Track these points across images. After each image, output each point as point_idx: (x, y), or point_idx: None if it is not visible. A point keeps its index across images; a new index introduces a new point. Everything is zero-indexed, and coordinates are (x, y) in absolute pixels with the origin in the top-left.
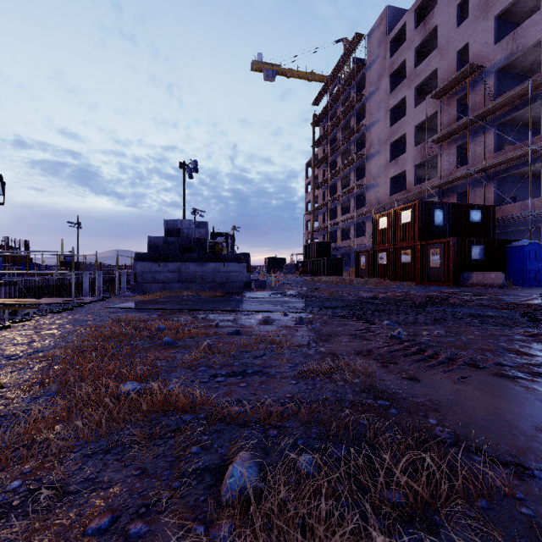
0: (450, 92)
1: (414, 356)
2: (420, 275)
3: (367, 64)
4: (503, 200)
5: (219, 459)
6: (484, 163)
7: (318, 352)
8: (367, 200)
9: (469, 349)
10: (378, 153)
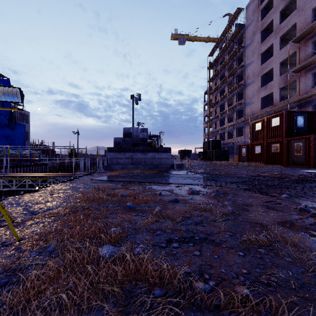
0: (307, 37)
1: None
2: (286, 160)
3: (245, 26)
4: None
5: None
6: None
7: (245, 221)
8: (245, 113)
9: None
10: (253, 82)
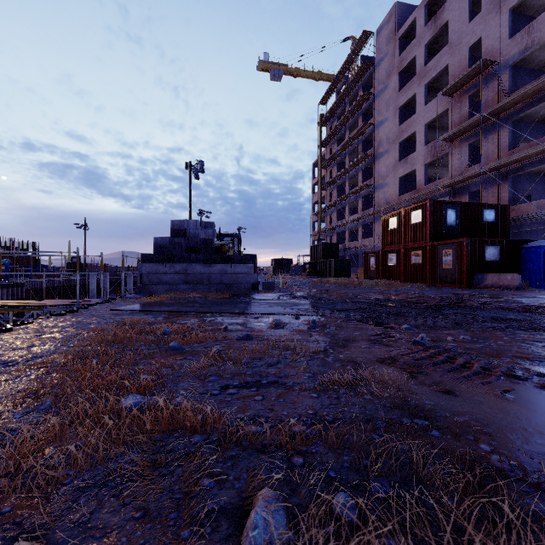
0: (462, 89)
1: (444, 364)
2: (432, 277)
3: (376, 62)
4: (517, 199)
5: (237, 496)
6: (498, 162)
7: (336, 360)
8: (376, 200)
9: (503, 357)
10: (387, 152)
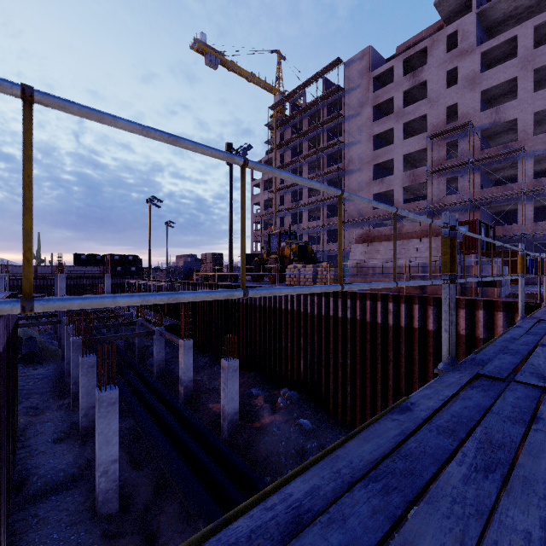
0: (440, 136)
1: None
2: None
3: (346, 89)
4: None
5: None
6: (474, 195)
7: None
8: (346, 210)
9: None
10: (360, 171)
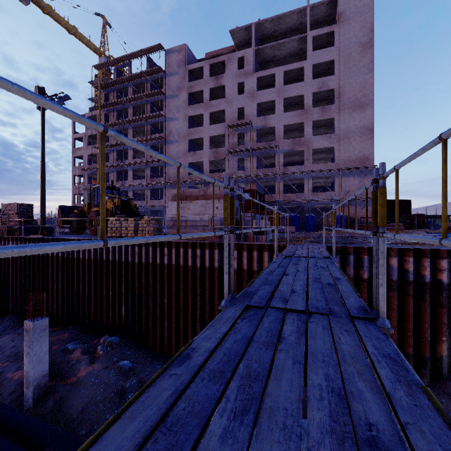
0: (234, 128)
1: None
2: None
3: (167, 72)
4: None
5: None
6: (253, 173)
7: None
8: (167, 173)
9: None
10: (178, 142)
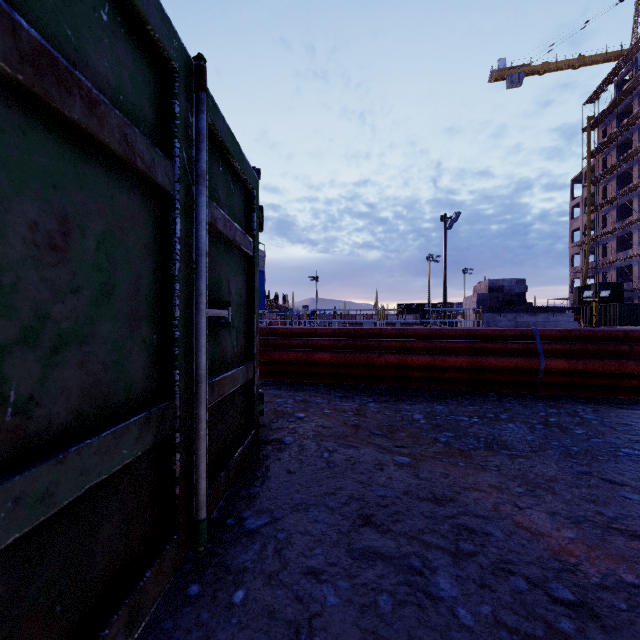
0: None
1: None
2: None
3: None
4: None
5: None
6: None
7: None
8: None
9: None
10: None
